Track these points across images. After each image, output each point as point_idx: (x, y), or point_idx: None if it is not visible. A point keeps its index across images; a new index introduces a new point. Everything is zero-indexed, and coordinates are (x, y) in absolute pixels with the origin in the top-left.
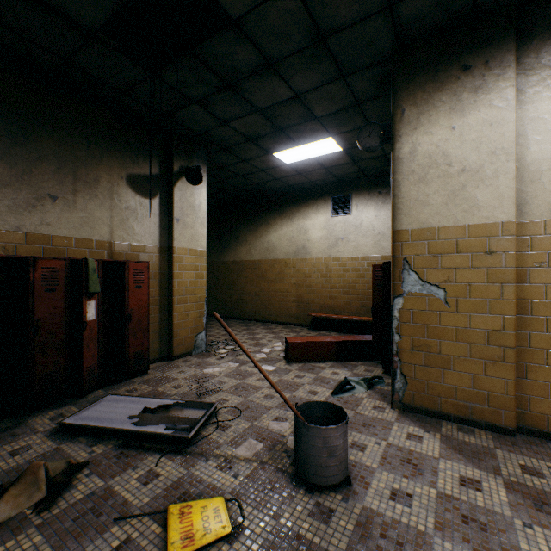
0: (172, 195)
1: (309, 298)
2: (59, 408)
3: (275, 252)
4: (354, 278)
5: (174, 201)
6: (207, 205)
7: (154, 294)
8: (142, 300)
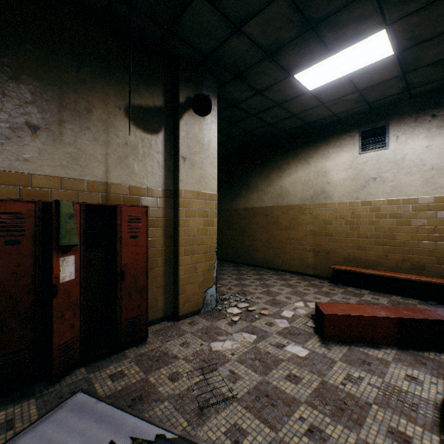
0: (178, 129)
1: (329, 247)
2: (18, 403)
3: (288, 198)
4: (392, 225)
5: (179, 136)
6: (219, 155)
7: (157, 244)
8: (138, 253)
